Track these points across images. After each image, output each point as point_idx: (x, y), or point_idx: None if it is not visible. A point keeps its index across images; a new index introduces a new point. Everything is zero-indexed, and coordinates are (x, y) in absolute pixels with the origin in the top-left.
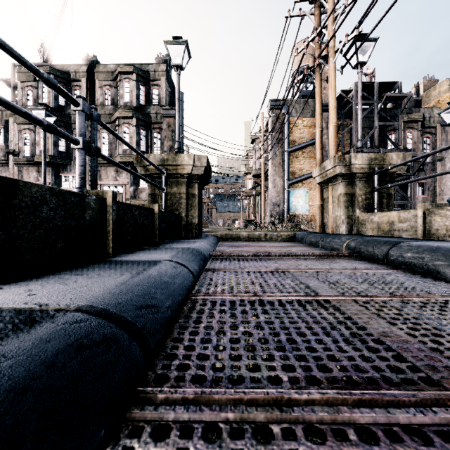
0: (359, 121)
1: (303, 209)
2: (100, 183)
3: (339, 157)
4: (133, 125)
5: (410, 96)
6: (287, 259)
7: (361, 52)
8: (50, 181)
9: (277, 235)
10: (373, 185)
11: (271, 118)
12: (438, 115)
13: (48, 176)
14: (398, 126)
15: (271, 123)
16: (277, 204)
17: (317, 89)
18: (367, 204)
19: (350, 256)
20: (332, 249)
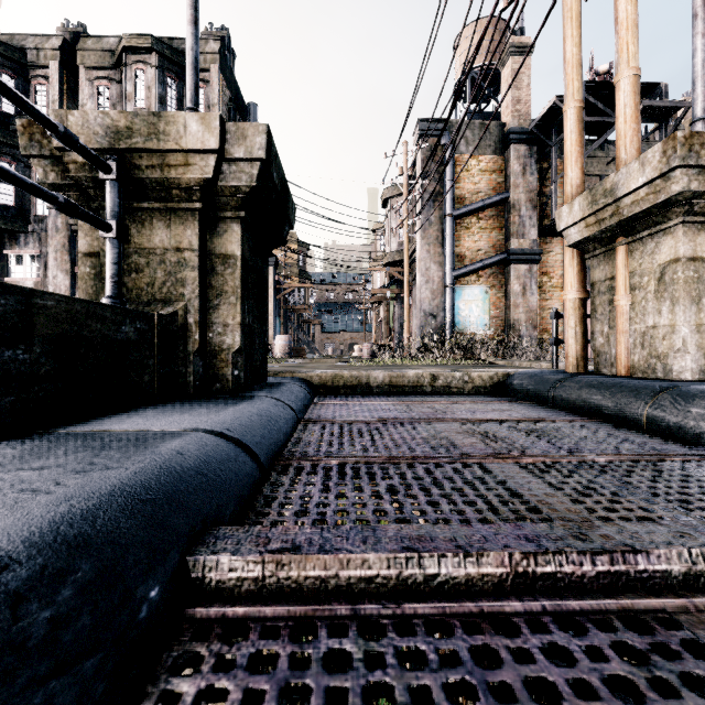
0: (700, 68)
1: (479, 324)
2: None
3: (687, 140)
4: None
5: (687, 107)
6: None
7: None
8: None
9: (462, 378)
10: None
11: (420, 154)
12: None
13: None
14: None
15: (421, 163)
16: (434, 312)
17: (569, 2)
18: None
19: None
20: None
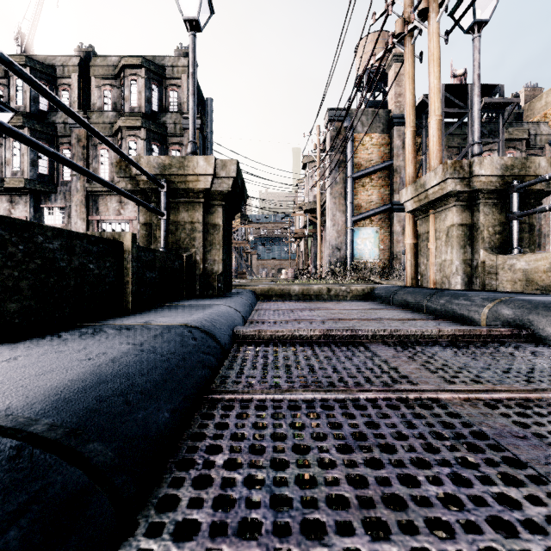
0: (476, 114)
1: (371, 255)
2: (97, 218)
3: (453, 165)
4: (143, 138)
5: (516, 103)
6: (392, 343)
7: (476, 9)
8: (28, 215)
9: (346, 290)
10: (511, 209)
11: (329, 133)
12: (546, 132)
13: (25, 207)
14: (498, 144)
15: (330, 140)
16: (338, 247)
17: (407, 68)
18: (497, 241)
19: (514, 337)
20: (455, 316)
